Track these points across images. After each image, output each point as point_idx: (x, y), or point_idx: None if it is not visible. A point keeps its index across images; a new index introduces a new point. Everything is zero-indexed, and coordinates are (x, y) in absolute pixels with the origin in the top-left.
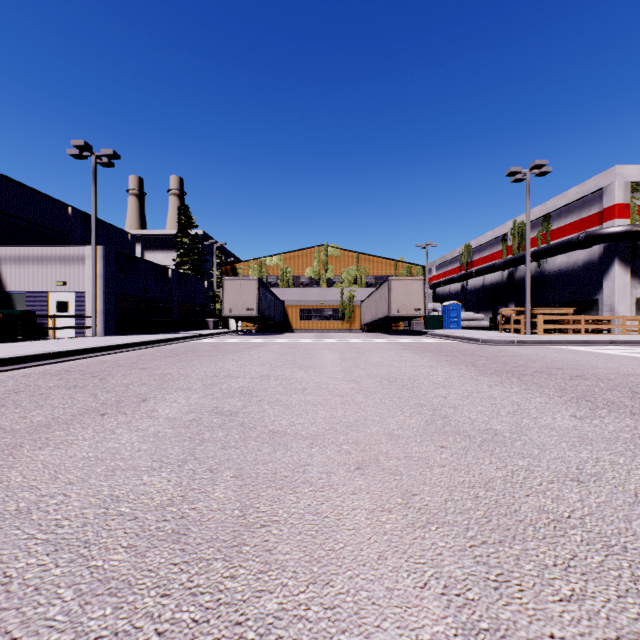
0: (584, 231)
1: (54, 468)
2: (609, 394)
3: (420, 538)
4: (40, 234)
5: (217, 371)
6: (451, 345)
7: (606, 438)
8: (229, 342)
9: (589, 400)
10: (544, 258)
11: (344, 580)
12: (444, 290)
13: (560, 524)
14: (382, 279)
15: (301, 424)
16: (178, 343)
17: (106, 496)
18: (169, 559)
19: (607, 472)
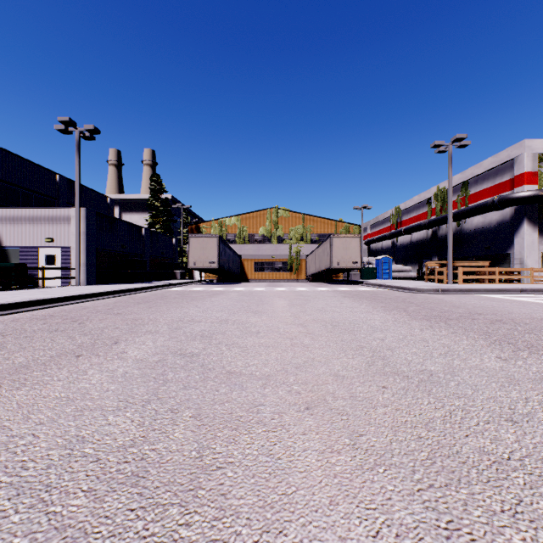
0: (498, 195)
1: (27, 408)
2: (527, 337)
3: (369, 481)
4: (32, 198)
5: (182, 316)
6: (384, 293)
7: (531, 378)
8: (193, 290)
9: (510, 342)
10: (463, 218)
11: (297, 528)
12: (377, 246)
13: (501, 466)
14: (324, 236)
15: (255, 365)
16: (150, 291)
17: (72, 437)
18: (126, 504)
19: (538, 412)
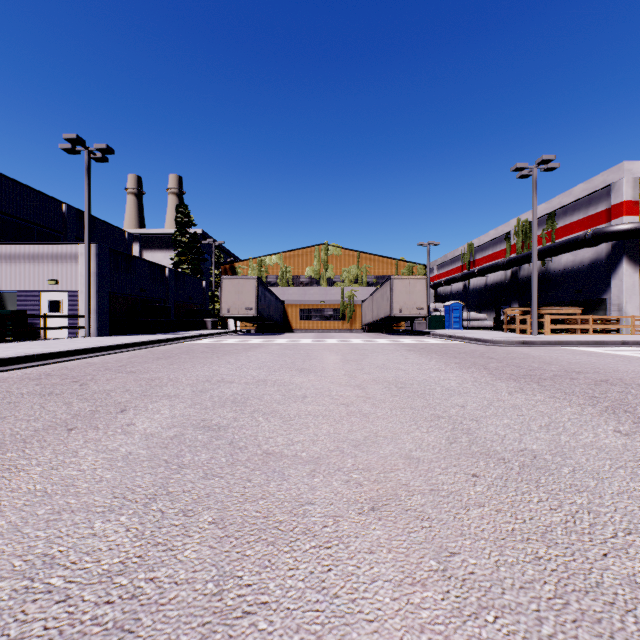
0: (591, 229)
1: None
2: None
3: (475, 639)
4: (34, 232)
5: (210, 375)
6: (457, 346)
7: None
8: (226, 343)
9: (627, 410)
10: (549, 257)
11: None
12: (446, 290)
13: None
14: (383, 278)
15: (301, 442)
16: (174, 344)
17: (37, 556)
18: None
19: None
